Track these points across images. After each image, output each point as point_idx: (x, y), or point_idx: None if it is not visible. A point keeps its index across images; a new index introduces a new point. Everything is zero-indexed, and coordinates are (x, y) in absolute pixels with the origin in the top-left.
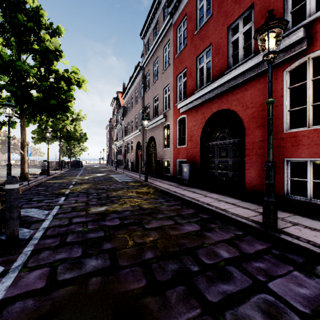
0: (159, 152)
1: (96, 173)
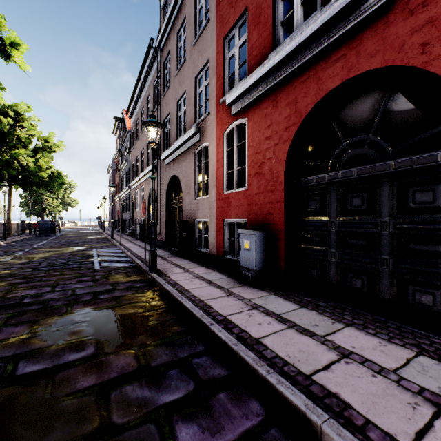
0: (188, 205)
1: (69, 245)
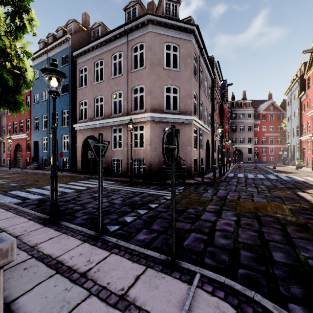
0: (1, 154)
1: None
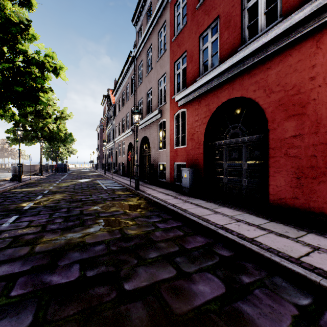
0: (154, 154)
1: (81, 178)
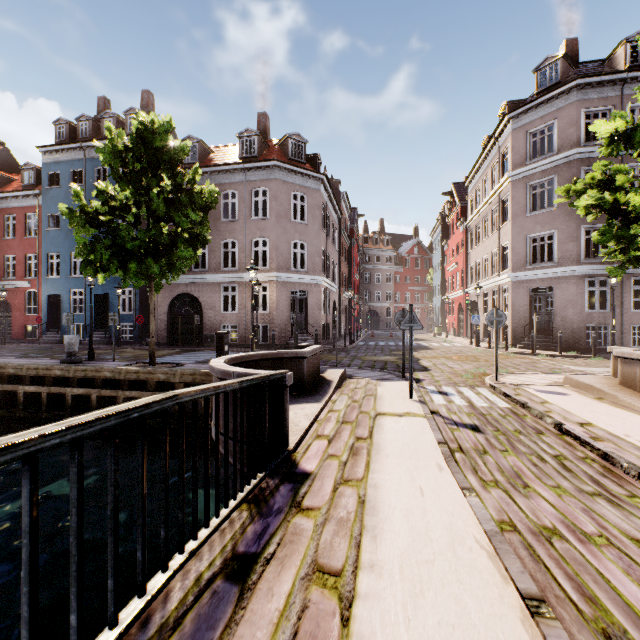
0: None
1: None
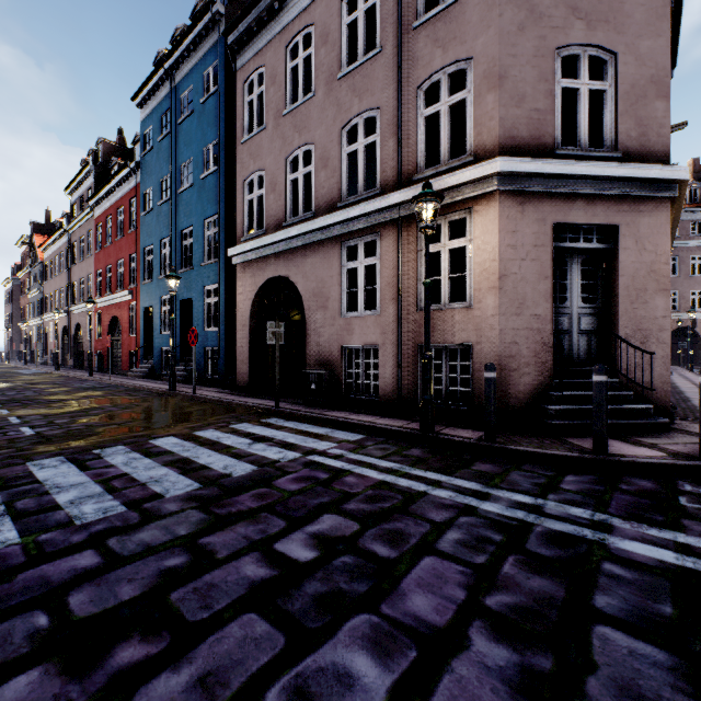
0: (85, 342)
1: None
